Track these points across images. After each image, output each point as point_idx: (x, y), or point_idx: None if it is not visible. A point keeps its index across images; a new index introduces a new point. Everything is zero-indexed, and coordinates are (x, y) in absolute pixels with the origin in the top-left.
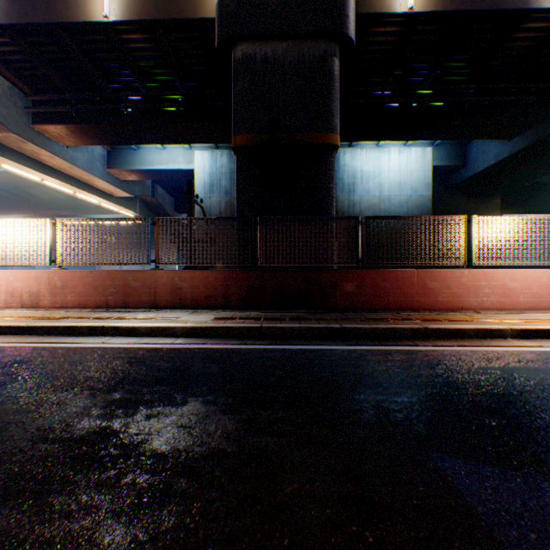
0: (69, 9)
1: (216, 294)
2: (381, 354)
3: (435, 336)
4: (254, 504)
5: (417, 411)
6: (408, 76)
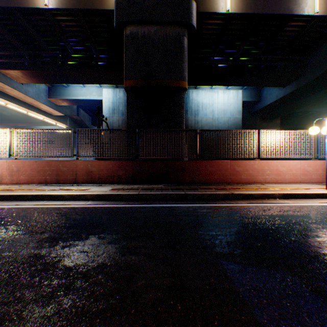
0: None
1: (114, 175)
2: (206, 208)
3: (237, 198)
4: (118, 292)
5: (219, 239)
6: (227, 49)
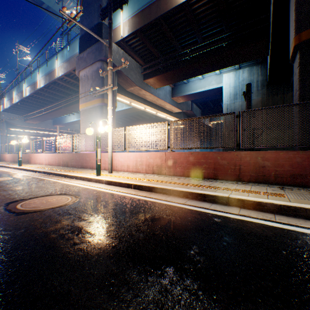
0: (166, 5)
1: (303, 173)
2: None
3: None
4: None
5: None
6: None
